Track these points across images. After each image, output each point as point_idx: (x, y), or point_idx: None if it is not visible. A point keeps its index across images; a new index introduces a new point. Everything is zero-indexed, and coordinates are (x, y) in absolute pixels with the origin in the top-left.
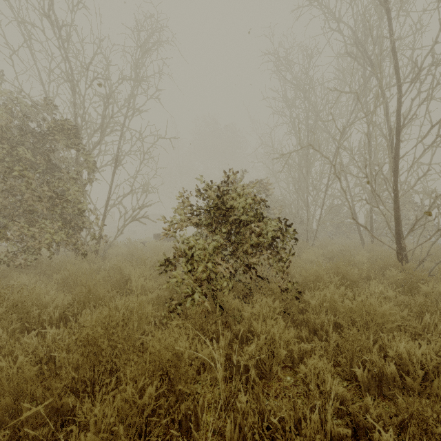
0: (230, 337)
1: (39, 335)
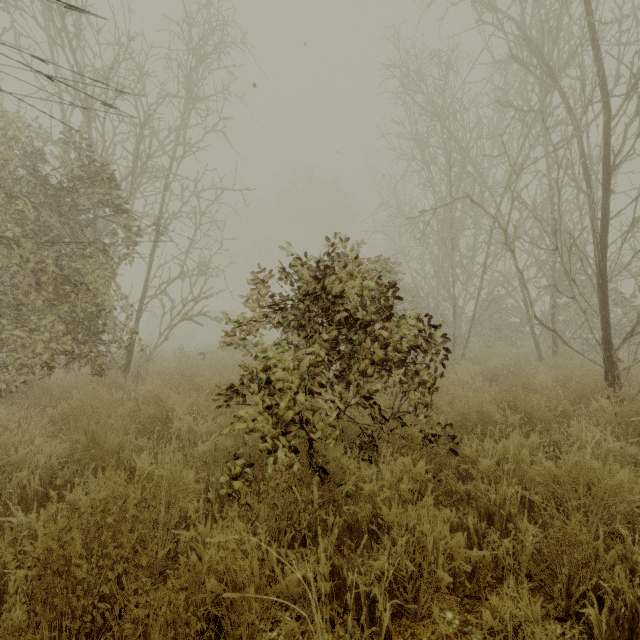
0: (338, 527)
1: None
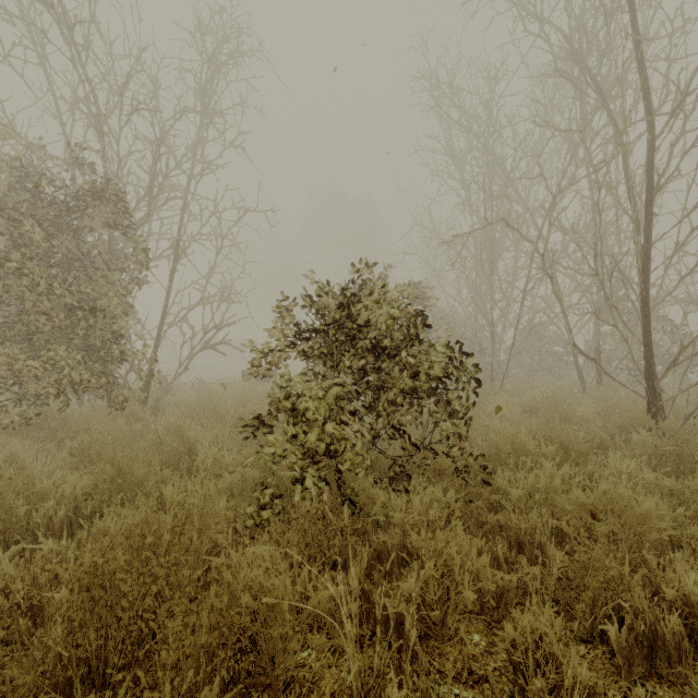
0: (368, 556)
1: (17, 558)
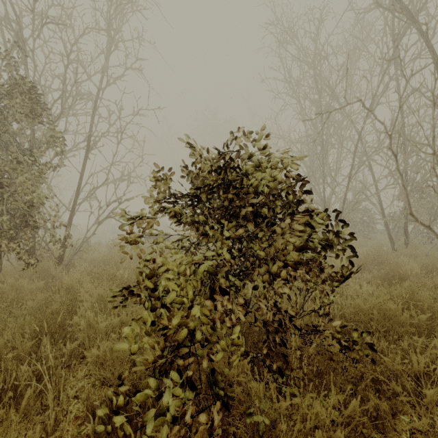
0: None
1: None
